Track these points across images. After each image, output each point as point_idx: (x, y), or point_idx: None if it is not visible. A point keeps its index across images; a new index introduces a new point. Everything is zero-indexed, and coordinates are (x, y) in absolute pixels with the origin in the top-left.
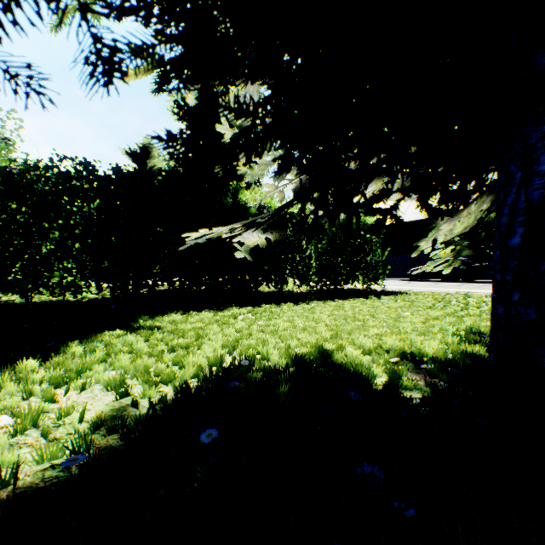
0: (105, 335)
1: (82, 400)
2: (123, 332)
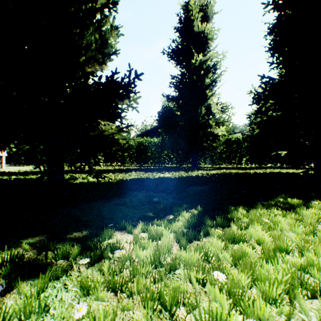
0: (257, 170)
1: (258, 172)
2: (260, 169)
